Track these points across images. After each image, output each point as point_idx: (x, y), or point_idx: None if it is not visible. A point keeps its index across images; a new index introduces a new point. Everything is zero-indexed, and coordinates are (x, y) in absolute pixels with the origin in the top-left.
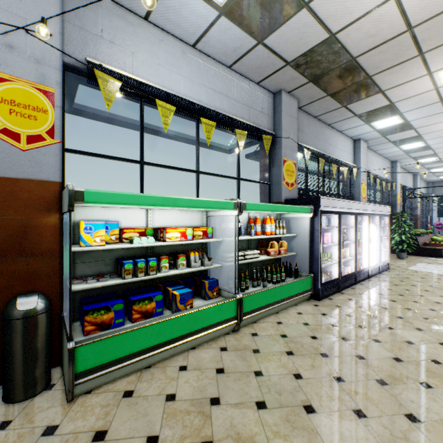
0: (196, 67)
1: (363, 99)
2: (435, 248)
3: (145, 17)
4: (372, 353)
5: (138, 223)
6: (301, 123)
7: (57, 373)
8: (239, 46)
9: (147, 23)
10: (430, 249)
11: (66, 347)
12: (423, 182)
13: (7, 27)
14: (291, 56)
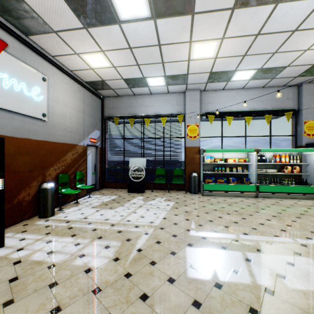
0: (243, 96)
1: None
2: None
3: (222, 89)
4: None
5: (219, 157)
6: None
7: (199, 193)
8: (263, 82)
9: (223, 90)
10: None
11: (201, 184)
12: None
13: (190, 113)
14: (295, 75)
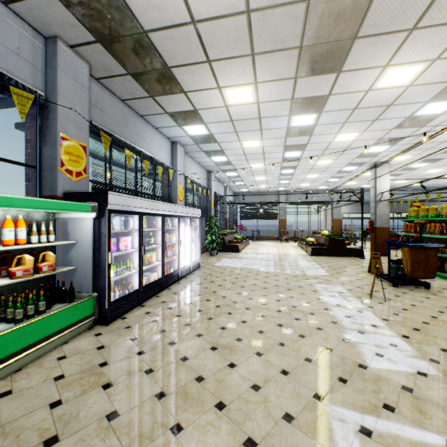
0: None
1: (169, 94)
2: (235, 245)
3: None
4: (134, 398)
5: None
6: (100, 100)
7: None
8: None
9: None
10: (232, 246)
11: None
12: (231, 192)
13: None
14: None
